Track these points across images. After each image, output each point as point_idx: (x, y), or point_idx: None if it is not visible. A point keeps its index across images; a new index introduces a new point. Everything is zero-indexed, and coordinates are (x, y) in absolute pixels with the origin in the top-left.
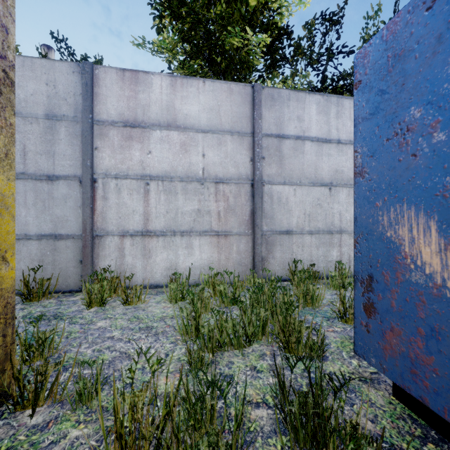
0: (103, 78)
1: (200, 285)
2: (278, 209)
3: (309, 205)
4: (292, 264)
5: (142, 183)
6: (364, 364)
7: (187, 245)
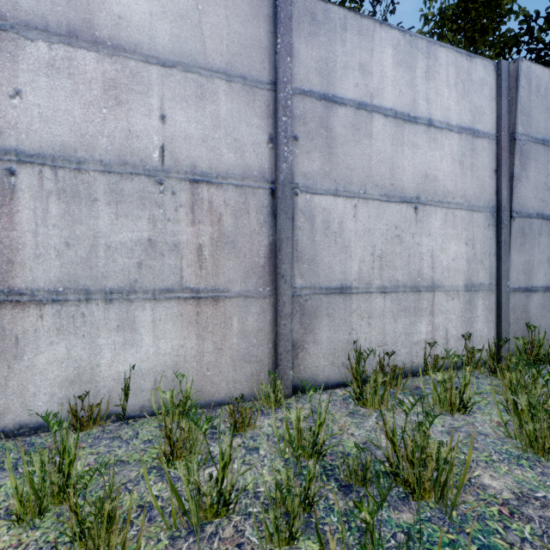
0: None
1: (153, 412)
2: (323, 243)
3: (380, 238)
4: (351, 353)
5: None
6: None
7: (121, 323)
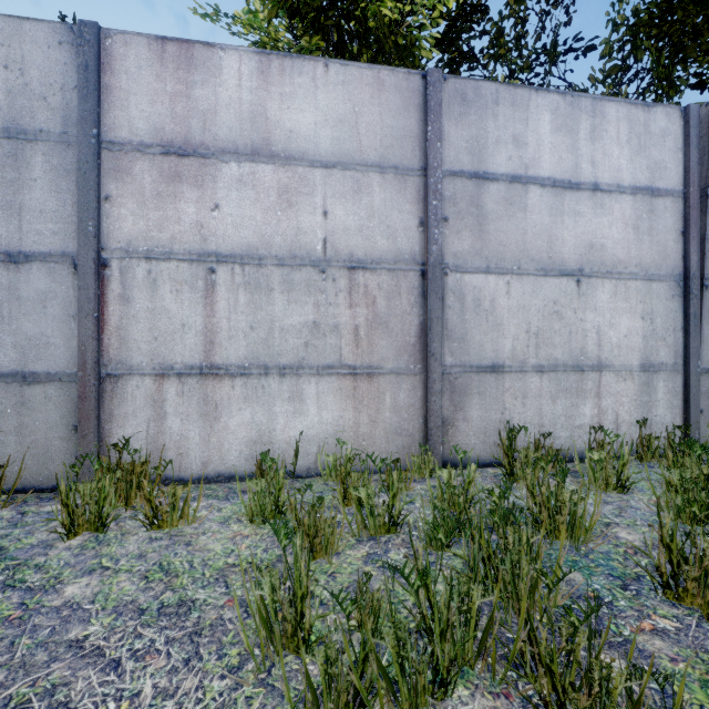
0: (122, 55)
1: (317, 474)
2: (474, 321)
3: (536, 314)
4: (504, 433)
5: (201, 270)
6: None
7: (292, 395)
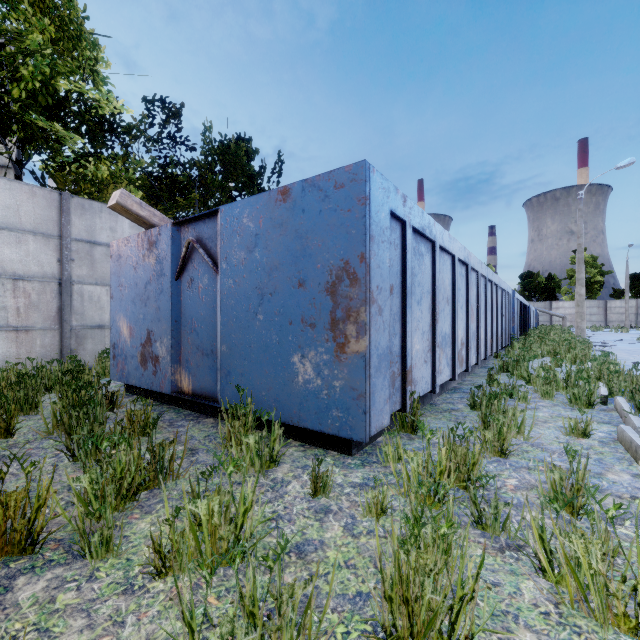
0: None
1: None
2: (89, 306)
3: None
4: (105, 354)
5: None
6: (121, 388)
7: None
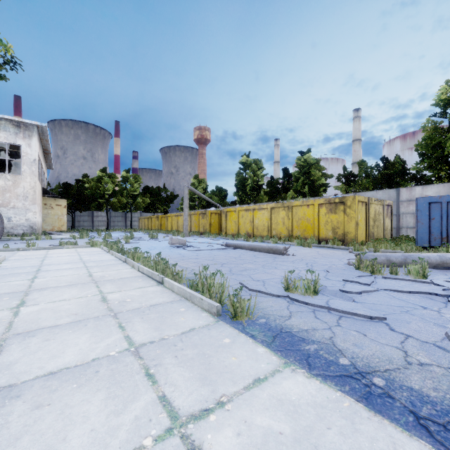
0: (401, 191)
1: None
2: None
3: None
4: None
5: (412, 215)
6: None
7: None
